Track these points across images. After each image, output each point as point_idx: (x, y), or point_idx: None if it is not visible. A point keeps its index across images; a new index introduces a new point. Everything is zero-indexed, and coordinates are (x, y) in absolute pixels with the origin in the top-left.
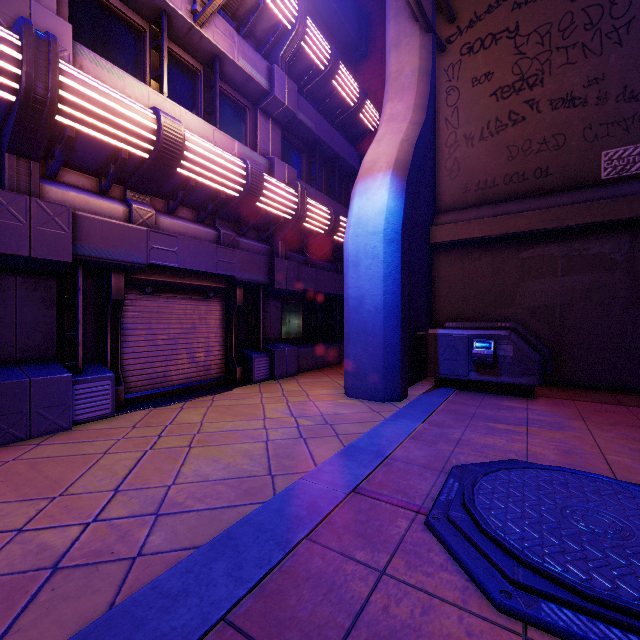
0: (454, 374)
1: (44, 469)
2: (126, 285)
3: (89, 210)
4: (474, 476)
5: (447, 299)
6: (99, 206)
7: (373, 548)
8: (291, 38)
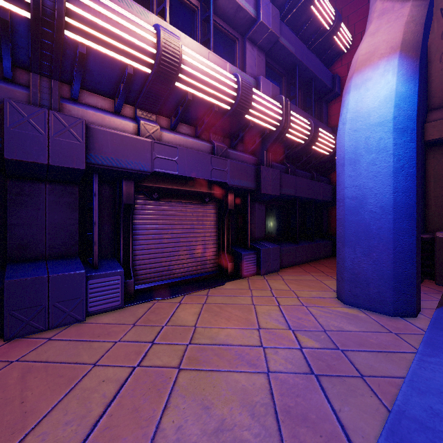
0: None
1: (30, 384)
2: (136, 192)
3: (104, 126)
4: None
5: None
6: (113, 122)
7: None
8: None
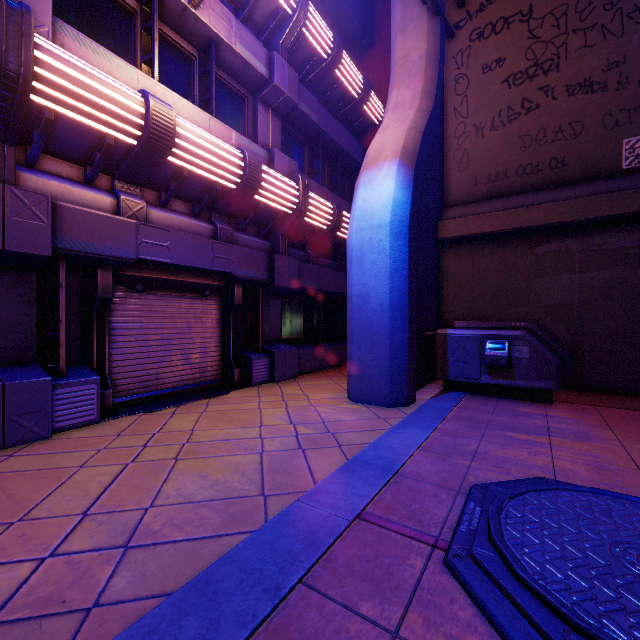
0: (465, 377)
1: (9, 486)
2: (115, 282)
3: (73, 201)
4: (499, 500)
5: (456, 297)
6: (84, 197)
7: (382, 597)
8: (292, 24)
